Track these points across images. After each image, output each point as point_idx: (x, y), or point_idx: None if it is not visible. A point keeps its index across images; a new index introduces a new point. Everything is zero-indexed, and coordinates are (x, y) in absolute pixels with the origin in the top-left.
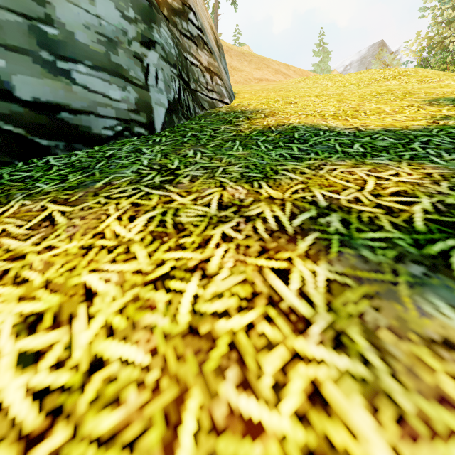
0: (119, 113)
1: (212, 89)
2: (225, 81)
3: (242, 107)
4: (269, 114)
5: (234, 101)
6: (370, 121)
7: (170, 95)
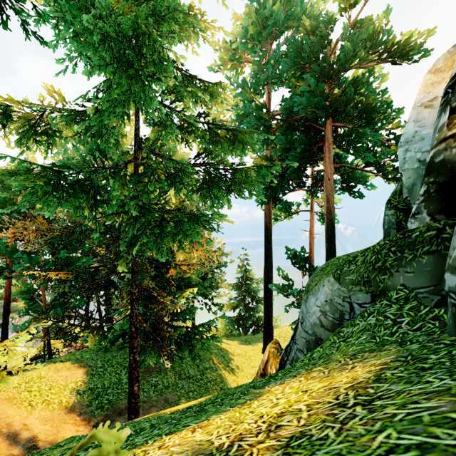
0: None
1: None
2: None
3: None
4: None
5: None
6: None
7: None
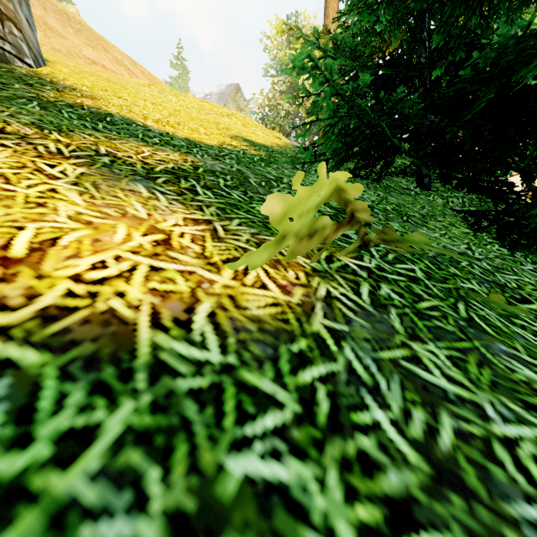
0: None
1: (3, 37)
2: (27, 35)
3: (53, 78)
4: (88, 96)
5: (43, 68)
6: (182, 132)
7: None
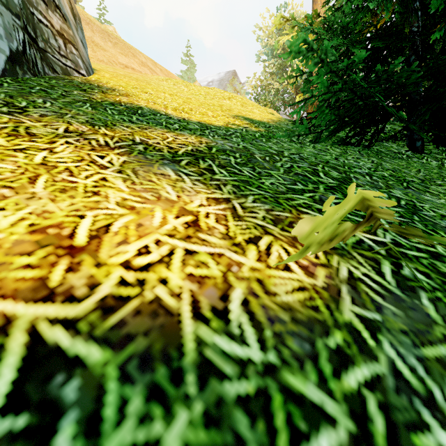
0: None
1: (66, 56)
2: (81, 53)
3: (99, 83)
4: (124, 94)
5: (92, 76)
6: (195, 117)
7: (13, 45)
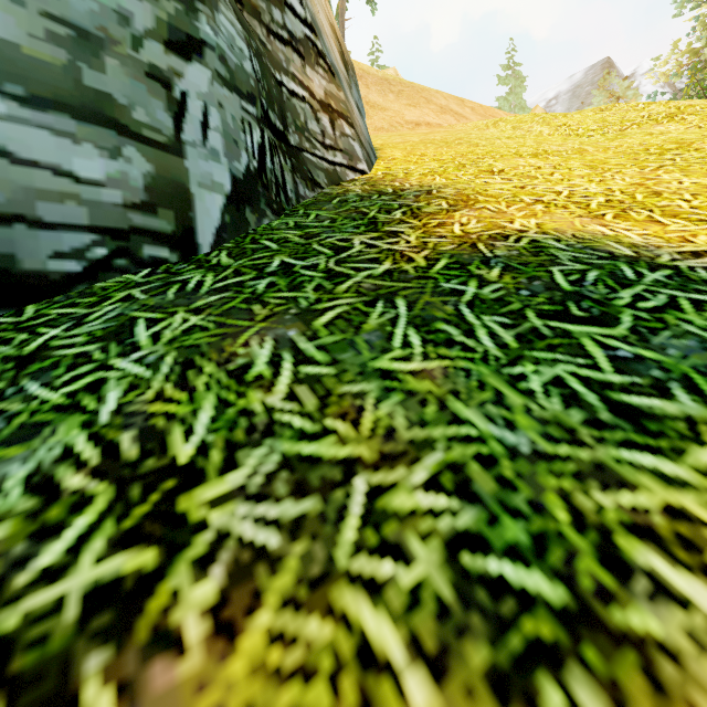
0: (98, 214)
1: (333, 146)
2: (358, 128)
3: (393, 181)
4: (457, 199)
5: (376, 166)
6: None
7: (239, 163)
